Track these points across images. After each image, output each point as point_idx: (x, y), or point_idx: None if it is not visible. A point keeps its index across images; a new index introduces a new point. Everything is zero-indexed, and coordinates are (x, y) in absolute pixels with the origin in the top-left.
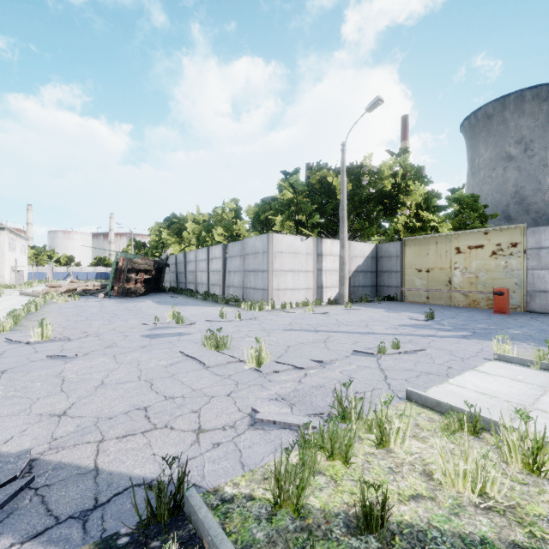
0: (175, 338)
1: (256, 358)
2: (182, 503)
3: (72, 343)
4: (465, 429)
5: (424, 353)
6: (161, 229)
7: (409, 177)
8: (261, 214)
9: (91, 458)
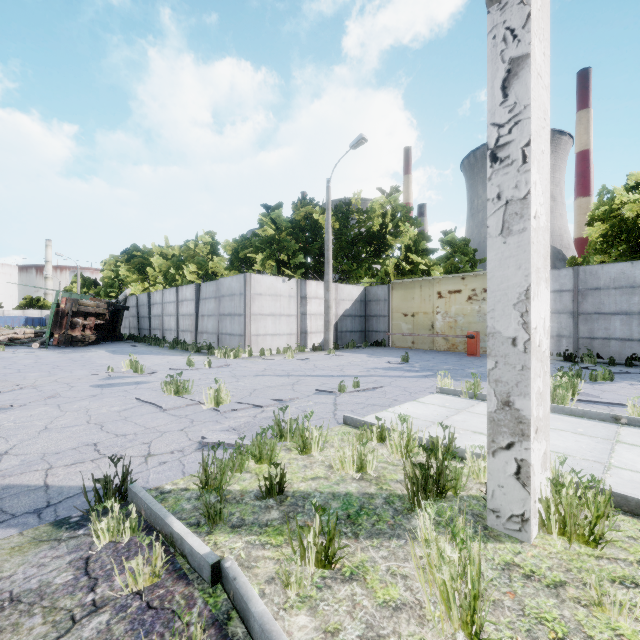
0: (131, 387)
1: (216, 399)
2: (126, 495)
3: (3, 396)
4: (373, 437)
5: (380, 390)
6: (118, 263)
7: (399, 217)
8: (240, 251)
9: (40, 480)
